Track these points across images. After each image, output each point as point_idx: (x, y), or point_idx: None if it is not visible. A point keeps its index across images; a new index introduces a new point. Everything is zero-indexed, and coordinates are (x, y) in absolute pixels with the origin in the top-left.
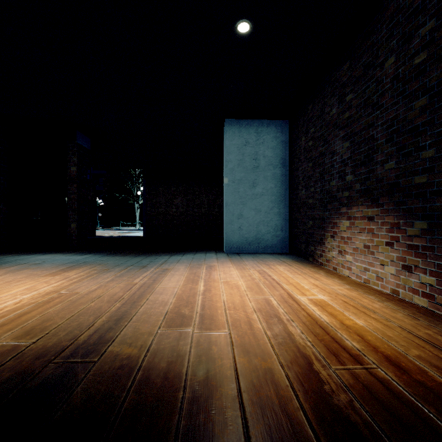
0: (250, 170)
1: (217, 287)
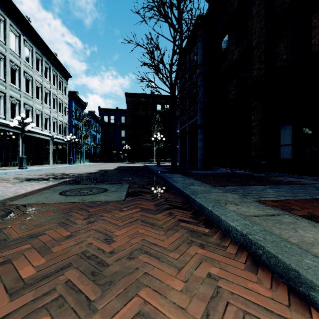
0: None
1: None
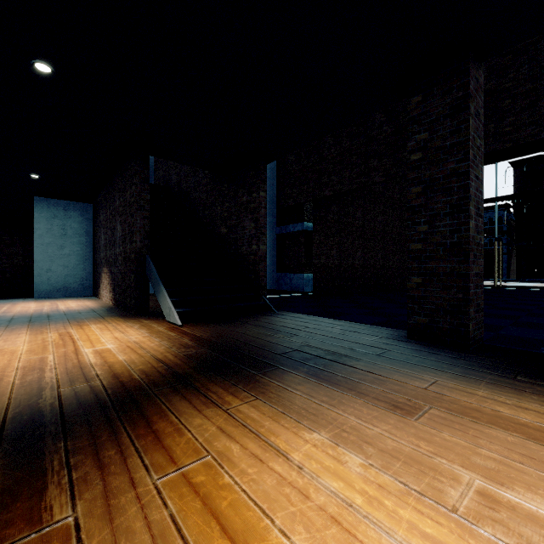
0: (58, 236)
1: (16, 308)
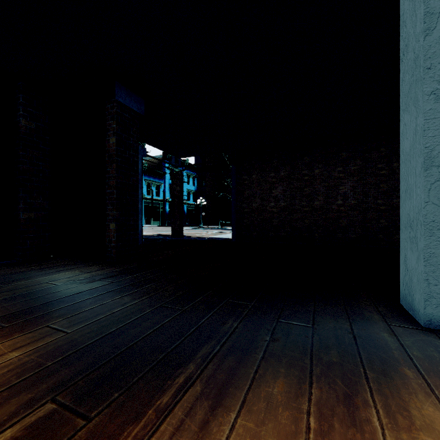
0: None
1: None
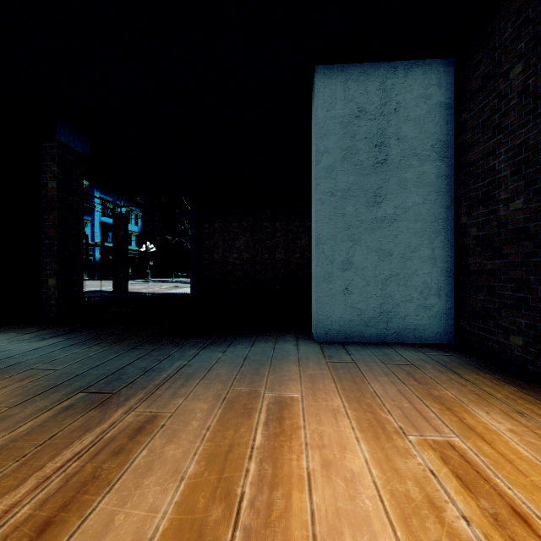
0: (368, 168)
1: None
